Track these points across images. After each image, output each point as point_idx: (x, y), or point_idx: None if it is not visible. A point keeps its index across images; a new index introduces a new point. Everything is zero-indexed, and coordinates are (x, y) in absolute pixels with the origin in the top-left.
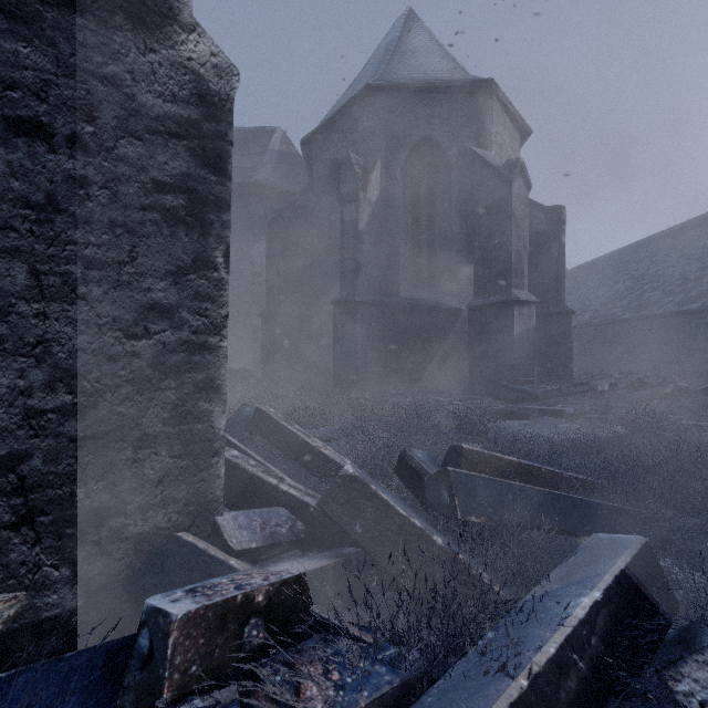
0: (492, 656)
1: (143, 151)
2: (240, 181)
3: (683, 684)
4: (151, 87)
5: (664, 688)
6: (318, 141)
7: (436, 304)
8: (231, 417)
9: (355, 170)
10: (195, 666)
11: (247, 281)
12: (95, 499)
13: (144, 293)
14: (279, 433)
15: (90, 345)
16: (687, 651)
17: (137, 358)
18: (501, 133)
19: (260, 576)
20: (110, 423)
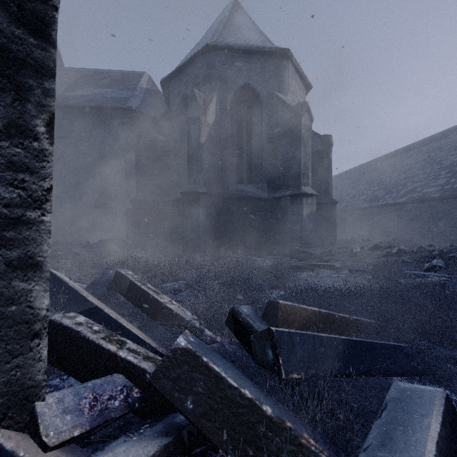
0: None
1: None
2: (117, 107)
3: None
4: None
5: None
6: (172, 81)
7: (253, 195)
8: (96, 279)
9: (198, 101)
10: None
11: (122, 177)
12: None
13: None
14: (134, 291)
15: None
16: None
17: None
18: (294, 85)
19: None
20: None
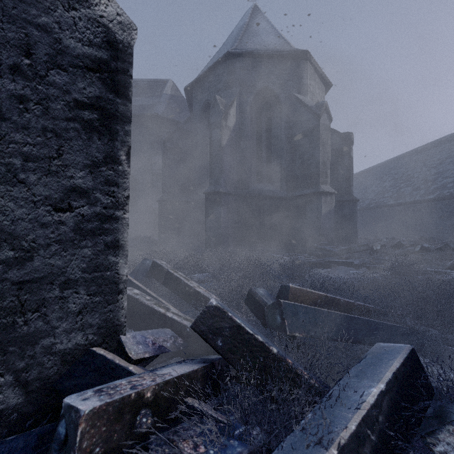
0: (312, 432)
1: (67, 79)
2: (145, 114)
3: (439, 446)
4: (73, 35)
5: (427, 449)
6: (195, 88)
7: (272, 194)
8: (136, 267)
9: (220, 107)
10: (98, 448)
11: (149, 179)
12: (31, 325)
13: (68, 179)
14: (168, 277)
15: (27, 216)
16: (442, 423)
17: (63, 225)
18: (313, 85)
19: (150, 378)
20: (42, 271)
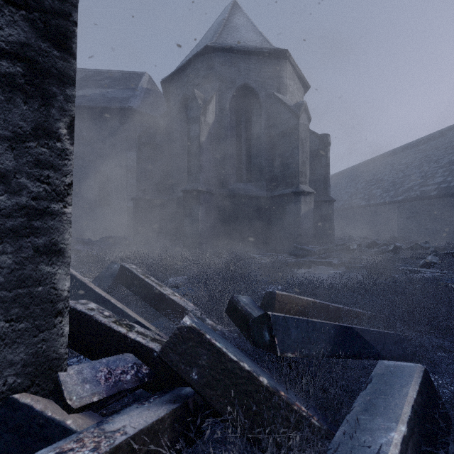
0: None
1: None
2: (118, 106)
3: None
4: None
5: None
6: (173, 81)
7: (251, 193)
8: (102, 272)
9: (198, 102)
10: None
11: (123, 176)
12: None
13: None
14: (138, 284)
15: None
16: None
17: None
18: (292, 85)
19: (91, 443)
20: None
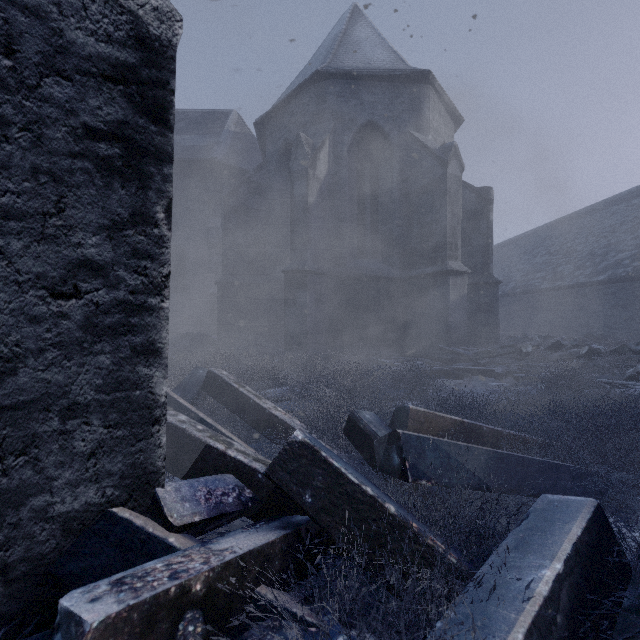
0: None
1: (72, 92)
2: (197, 159)
3: None
4: (81, 24)
5: None
6: (270, 122)
7: (379, 274)
8: (184, 380)
9: (305, 149)
10: None
11: (204, 252)
12: (14, 476)
13: (73, 248)
14: (231, 395)
15: (7, 305)
16: None
17: (65, 320)
18: (437, 120)
19: (200, 558)
20: (32, 391)
